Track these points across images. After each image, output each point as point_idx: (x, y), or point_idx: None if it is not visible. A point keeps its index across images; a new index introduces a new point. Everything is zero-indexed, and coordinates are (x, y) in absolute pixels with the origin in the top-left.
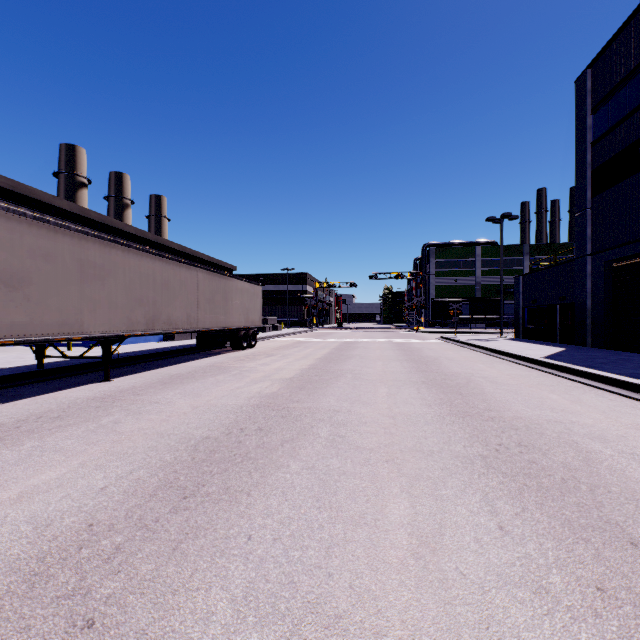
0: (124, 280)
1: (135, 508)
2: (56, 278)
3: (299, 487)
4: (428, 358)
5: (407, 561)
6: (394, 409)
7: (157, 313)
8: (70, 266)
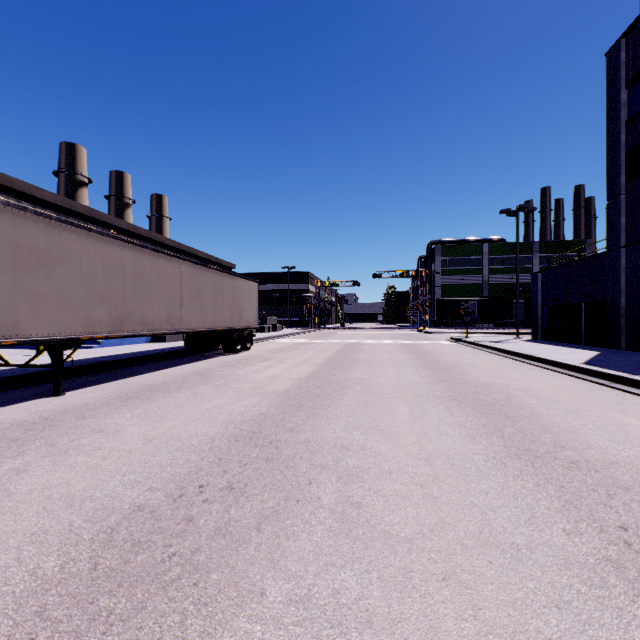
0: (80, 270)
1: None
2: None
3: None
4: (445, 363)
5: None
6: (426, 444)
7: (127, 311)
8: None
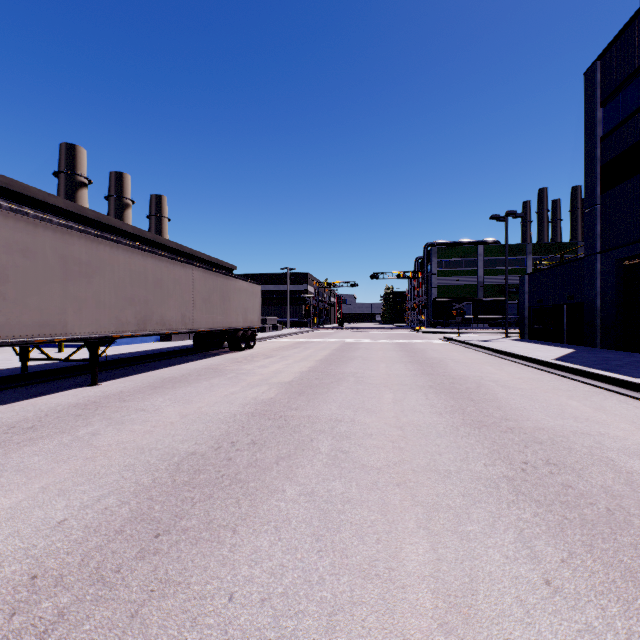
0: (113, 278)
1: (94, 551)
2: (36, 275)
3: (295, 520)
4: (433, 360)
5: (434, 637)
6: (402, 418)
7: (149, 313)
8: (52, 262)
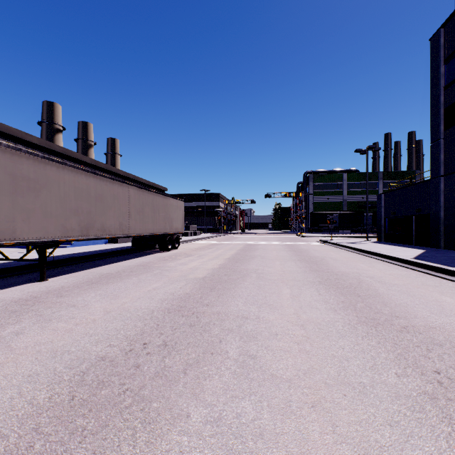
0: (59, 193)
1: None
2: None
3: None
4: (316, 258)
5: None
6: (301, 315)
7: (91, 221)
8: (1, 178)
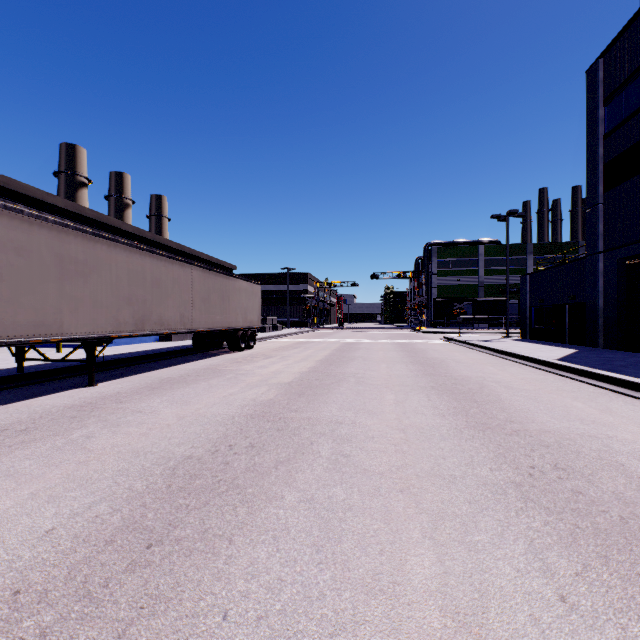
0: (110, 277)
1: (82, 563)
2: (31, 274)
3: (294, 530)
4: (434, 360)
5: None
6: (404, 420)
7: (147, 313)
8: (47, 261)
